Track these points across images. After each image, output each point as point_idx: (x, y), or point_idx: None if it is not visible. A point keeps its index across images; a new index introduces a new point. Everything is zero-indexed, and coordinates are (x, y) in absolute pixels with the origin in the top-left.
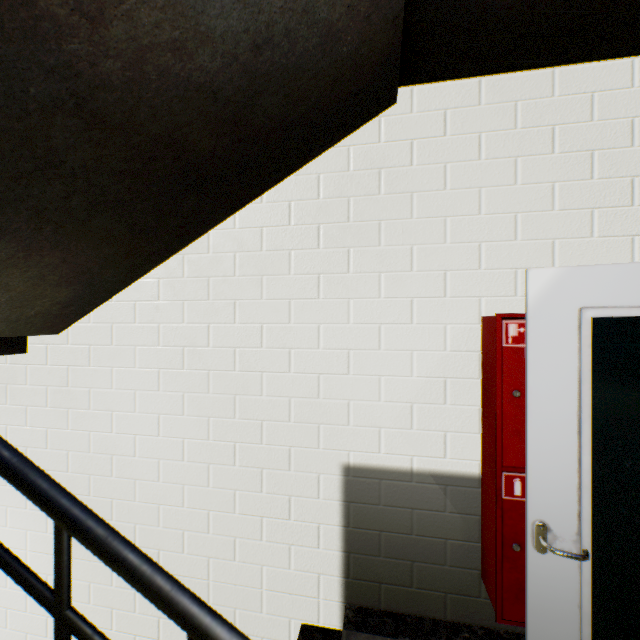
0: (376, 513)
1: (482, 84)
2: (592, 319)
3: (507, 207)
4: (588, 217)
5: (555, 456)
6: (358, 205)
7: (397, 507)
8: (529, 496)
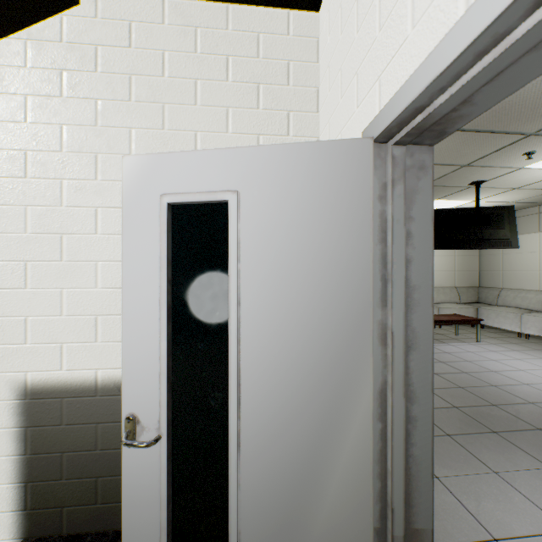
0: (58, 434)
1: (166, 4)
2: (175, 207)
3: (189, 125)
4: (256, 142)
5: (143, 346)
6: (37, 105)
7: (81, 424)
8: (123, 390)
